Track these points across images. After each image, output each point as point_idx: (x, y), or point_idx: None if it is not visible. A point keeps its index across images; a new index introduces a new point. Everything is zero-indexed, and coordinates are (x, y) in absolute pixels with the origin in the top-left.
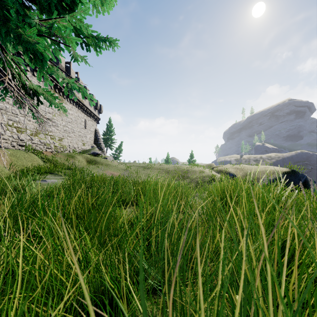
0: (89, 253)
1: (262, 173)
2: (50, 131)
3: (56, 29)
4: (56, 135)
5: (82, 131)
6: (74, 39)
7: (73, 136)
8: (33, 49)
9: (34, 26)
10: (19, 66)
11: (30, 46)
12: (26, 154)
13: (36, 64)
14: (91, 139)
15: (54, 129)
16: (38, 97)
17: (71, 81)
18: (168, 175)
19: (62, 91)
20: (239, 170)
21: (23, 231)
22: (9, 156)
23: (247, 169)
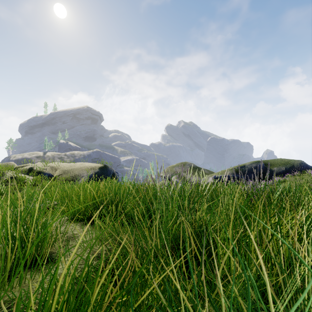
0: None
1: (81, 169)
2: None
3: None
4: None
5: None
6: None
7: None
8: None
9: None
10: None
11: None
12: None
13: None
14: None
15: None
16: None
17: None
18: None
19: None
20: (55, 168)
21: None
22: None
23: (64, 166)
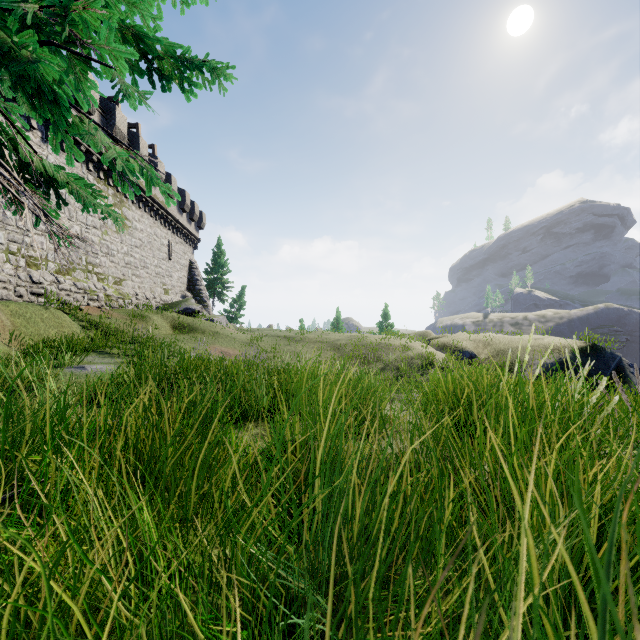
0: (151, 558)
1: (531, 350)
2: (96, 264)
3: (80, 26)
4: (110, 274)
5: (164, 265)
6: (122, 51)
7: (145, 276)
8: (32, 77)
9: (43, 30)
10: (13, 122)
11: (26, 69)
12: (45, 312)
13: (43, 112)
14: (181, 281)
15: (105, 261)
16: (57, 190)
17: (123, 152)
18: (339, 355)
19: None
20: (484, 344)
21: (19, 486)
22: (10, 316)
23: (499, 342)
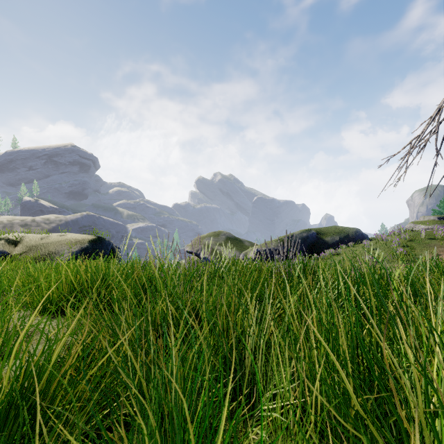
0: None
1: (60, 244)
2: None
3: None
4: None
5: None
6: None
7: None
8: None
9: None
10: None
11: None
12: None
13: None
14: None
15: None
16: None
17: None
18: None
19: None
20: (15, 242)
21: None
22: None
23: (30, 240)
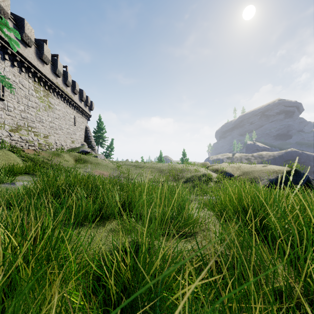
0: None
1: (261, 172)
2: (33, 127)
3: None
4: (41, 132)
5: (72, 128)
6: None
7: (61, 134)
8: None
9: None
10: None
11: None
12: None
13: None
14: (81, 137)
15: (38, 125)
16: None
17: None
18: (162, 174)
19: (47, 85)
20: (236, 169)
21: None
22: None
23: (244, 168)
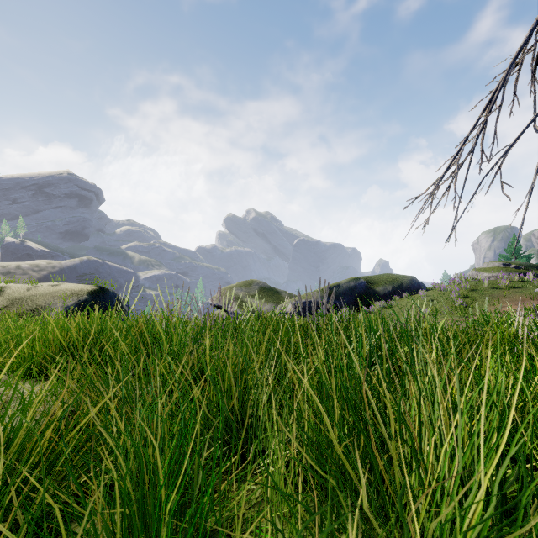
0: None
1: (51, 296)
2: None
3: None
4: None
5: None
6: None
7: None
8: None
9: None
10: None
11: None
12: None
13: None
14: None
15: None
16: None
17: None
18: None
19: None
20: None
21: None
22: None
23: (13, 291)
